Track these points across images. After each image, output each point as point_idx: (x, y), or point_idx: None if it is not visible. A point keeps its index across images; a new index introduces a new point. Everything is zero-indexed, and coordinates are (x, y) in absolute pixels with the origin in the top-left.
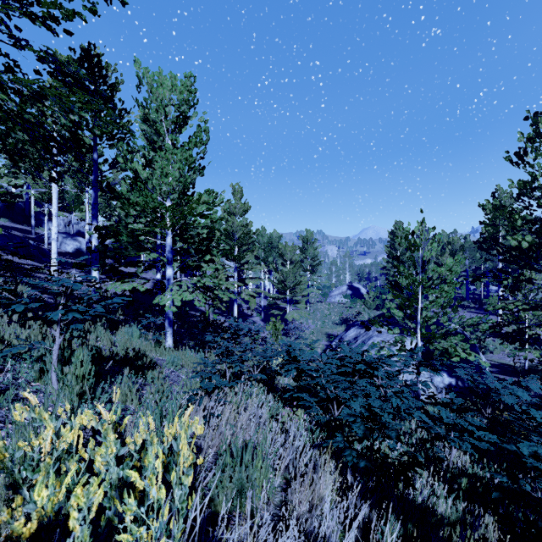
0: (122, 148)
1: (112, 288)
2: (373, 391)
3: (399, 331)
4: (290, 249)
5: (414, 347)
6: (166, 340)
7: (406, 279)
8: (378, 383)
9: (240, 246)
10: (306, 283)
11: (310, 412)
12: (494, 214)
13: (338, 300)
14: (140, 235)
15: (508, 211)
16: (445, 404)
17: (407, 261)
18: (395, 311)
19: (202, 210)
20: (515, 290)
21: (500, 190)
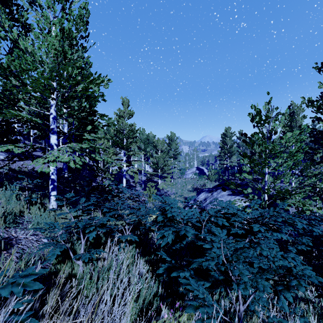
0: (0, 16)
1: (32, 166)
2: (314, 276)
3: (251, 191)
4: (161, 142)
5: (265, 203)
6: (50, 201)
7: (259, 147)
8: (254, 240)
9: (127, 138)
10: (171, 164)
11: (206, 321)
12: (290, 119)
13: (190, 176)
14: (18, 101)
15: (319, 104)
16: (300, 253)
17: (233, 151)
18: (245, 175)
19: (77, 72)
20: (320, 162)
21: (293, 104)
